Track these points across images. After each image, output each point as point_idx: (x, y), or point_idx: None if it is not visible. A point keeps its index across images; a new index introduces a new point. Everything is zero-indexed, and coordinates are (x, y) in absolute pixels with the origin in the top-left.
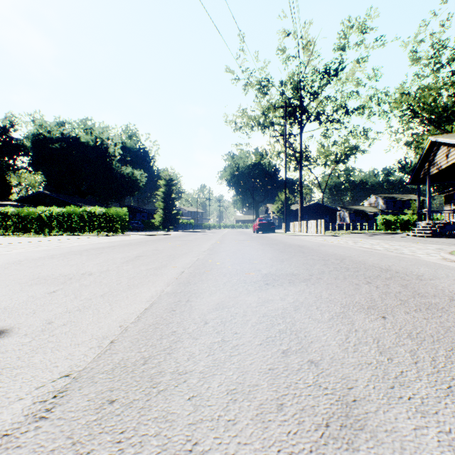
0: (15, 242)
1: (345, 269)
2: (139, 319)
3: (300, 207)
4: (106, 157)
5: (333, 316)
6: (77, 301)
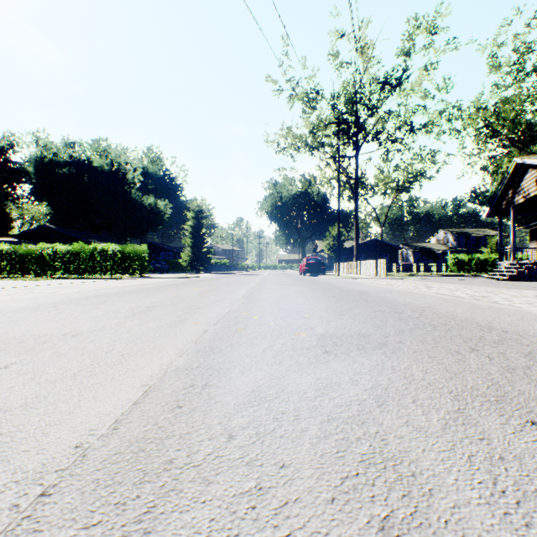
0: (4, 287)
1: (430, 326)
2: (116, 428)
3: (355, 244)
4: (123, 184)
5: (448, 421)
6: (31, 387)
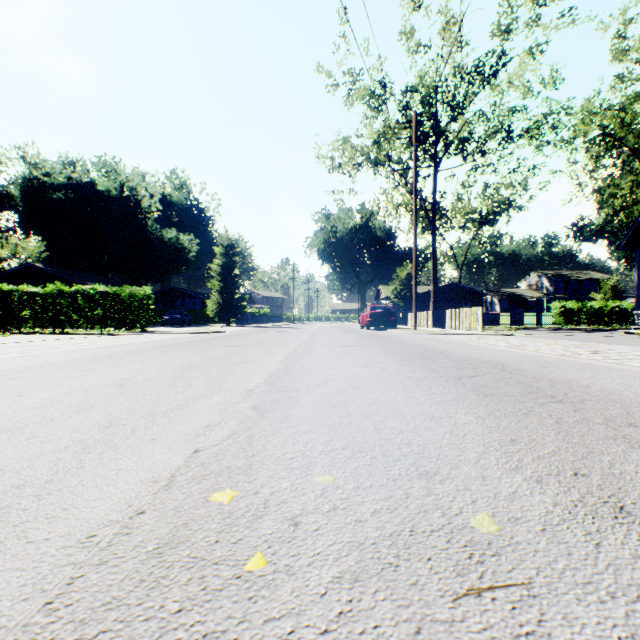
0: None
1: None
2: None
3: (433, 288)
4: (136, 214)
5: None
6: None
